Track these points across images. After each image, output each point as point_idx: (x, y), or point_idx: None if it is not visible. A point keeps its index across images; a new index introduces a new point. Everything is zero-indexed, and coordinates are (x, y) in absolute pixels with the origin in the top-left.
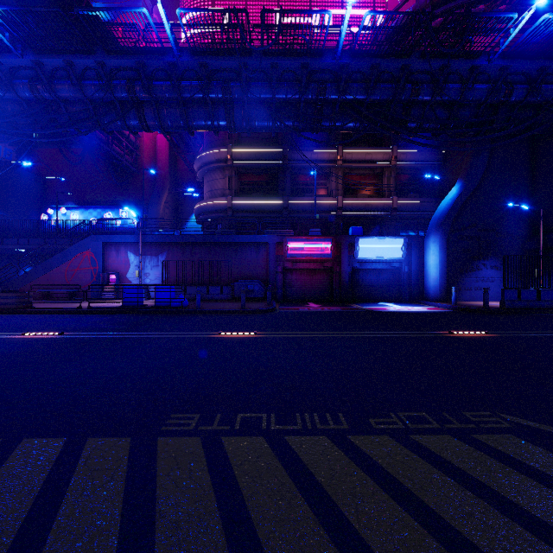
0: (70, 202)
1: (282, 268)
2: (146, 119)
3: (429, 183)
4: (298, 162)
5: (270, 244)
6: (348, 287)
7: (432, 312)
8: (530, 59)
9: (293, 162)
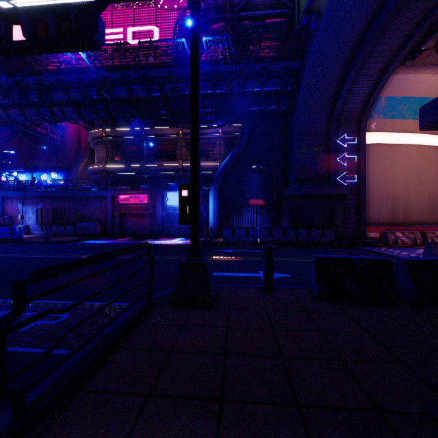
0: (21, 168)
1: (120, 213)
2: (2, 117)
3: None
4: (152, 136)
5: (107, 196)
6: (164, 227)
7: (170, 244)
8: (229, 64)
9: (149, 136)
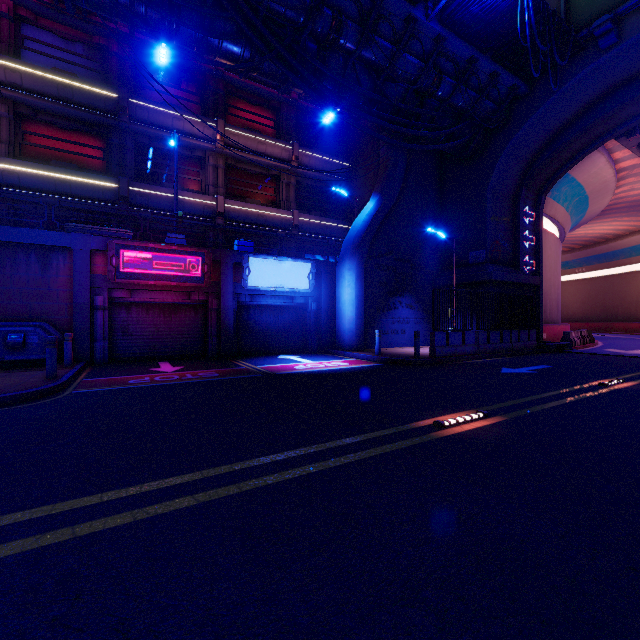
0: None
1: (108, 299)
2: None
3: (333, 202)
4: (149, 125)
5: (75, 250)
6: (233, 333)
7: (360, 369)
8: (463, 39)
9: (139, 122)
